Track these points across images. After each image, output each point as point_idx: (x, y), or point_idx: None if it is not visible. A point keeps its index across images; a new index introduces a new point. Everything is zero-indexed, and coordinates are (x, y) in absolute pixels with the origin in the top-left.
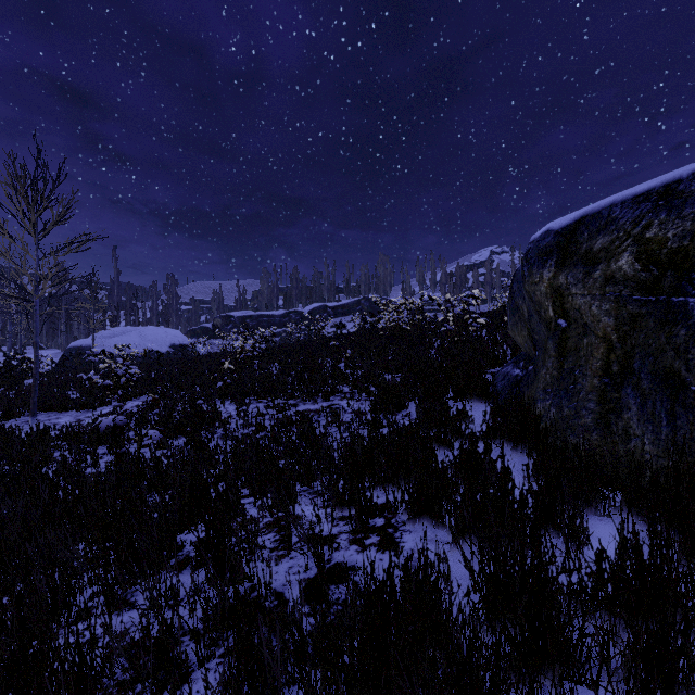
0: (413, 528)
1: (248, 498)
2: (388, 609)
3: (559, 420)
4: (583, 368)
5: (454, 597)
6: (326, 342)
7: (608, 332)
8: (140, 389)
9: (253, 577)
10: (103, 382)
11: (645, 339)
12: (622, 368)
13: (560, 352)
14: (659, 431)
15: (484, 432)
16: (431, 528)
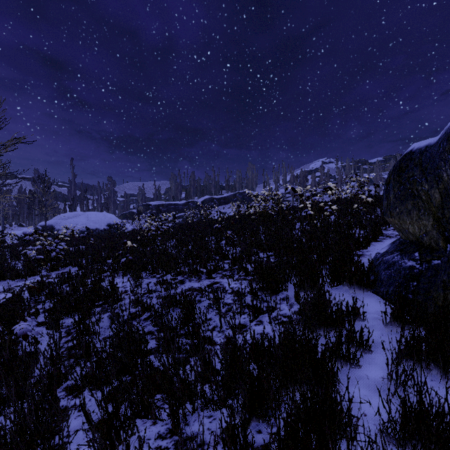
0: None
1: None
2: None
3: None
4: None
5: None
6: (212, 223)
7: None
8: (66, 261)
9: None
10: (36, 256)
11: None
12: None
13: None
14: None
15: None
16: None
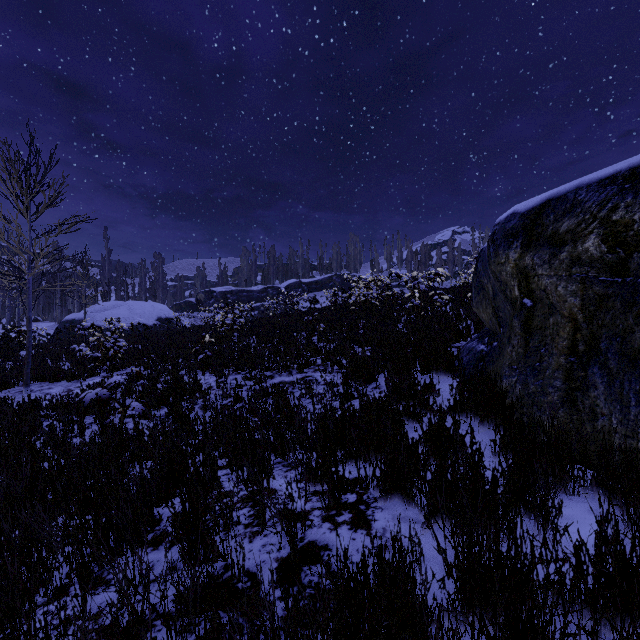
0: (384, 505)
1: (225, 470)
2: (362, 608)
3: (525, 397)
4: (549, 347)
5: (428, 587)
6: (300, 316)
7: (574, 312)
8: (127, 360)
9: (227, 556)
10: (93, 354)
11: (612, 319)
12: (588, 347)
13: (526, 330)
14: (628, 411)
15: (453, 409)
16: (402, 505)
